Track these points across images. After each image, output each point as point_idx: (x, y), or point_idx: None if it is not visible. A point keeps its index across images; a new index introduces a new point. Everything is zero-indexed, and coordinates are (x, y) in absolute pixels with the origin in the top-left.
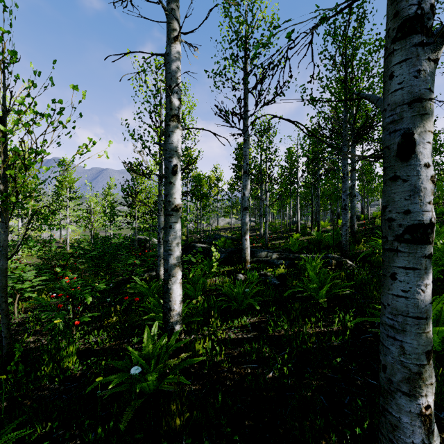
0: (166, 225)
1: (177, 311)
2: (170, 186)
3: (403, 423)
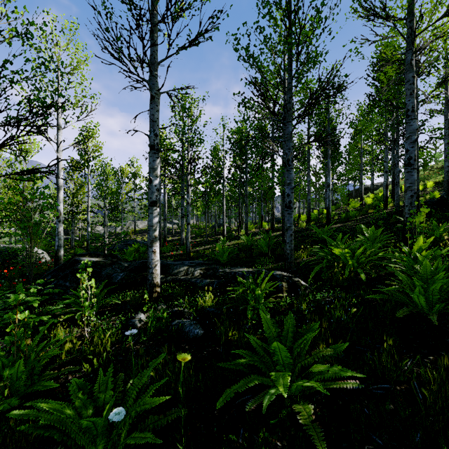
0: None
1: None
2: None
3: None
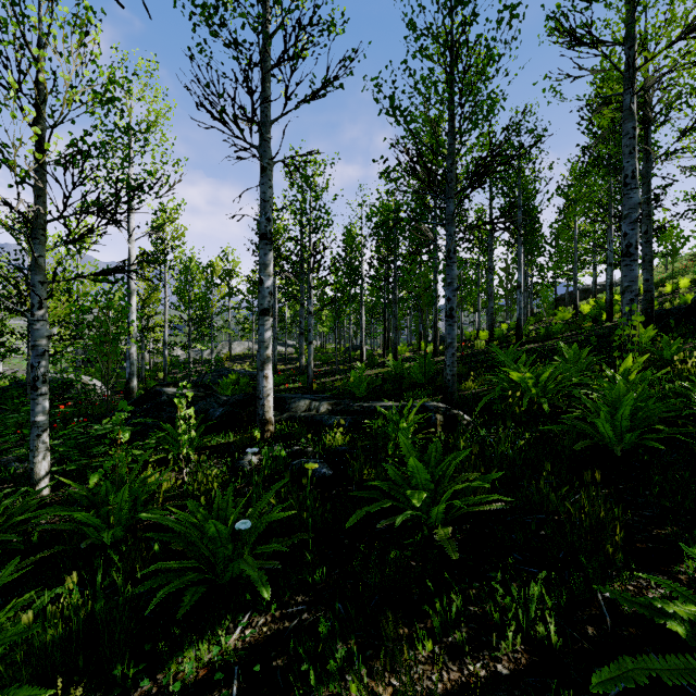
0: None
1: None
2: None
3: None
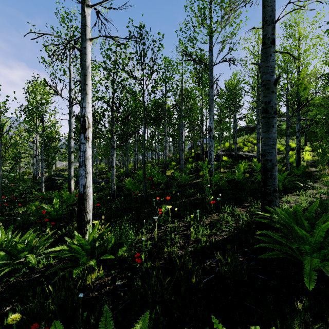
0: (69, 166)
1: (73, 189)
2: (71, 156)
3: (112, 185)
